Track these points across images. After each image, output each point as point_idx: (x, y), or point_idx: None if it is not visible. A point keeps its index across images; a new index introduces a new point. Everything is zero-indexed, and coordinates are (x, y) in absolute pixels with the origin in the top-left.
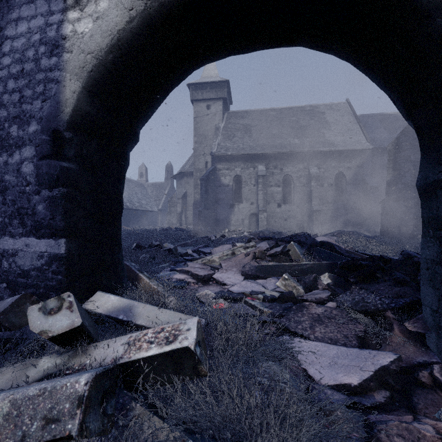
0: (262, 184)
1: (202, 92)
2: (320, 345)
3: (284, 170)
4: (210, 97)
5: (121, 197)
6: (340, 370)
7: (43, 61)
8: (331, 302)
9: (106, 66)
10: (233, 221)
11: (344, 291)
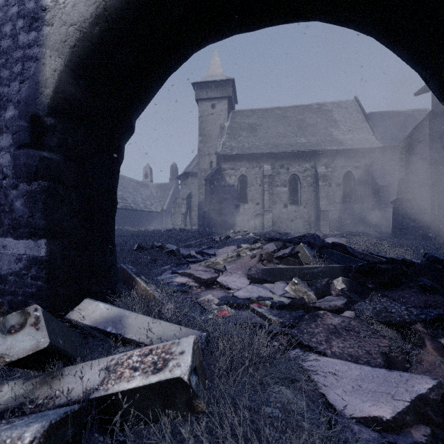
0: (268, 183)
1: (206, 91)
2: (339, 363)
3: (291, 169)
4: (215, 96)
5: (115, 193)
6: (366, 397)
7: (21, 37)
8: (348, 311)
9: (91, 41)
10: (238, 222)
11: (360, 298)
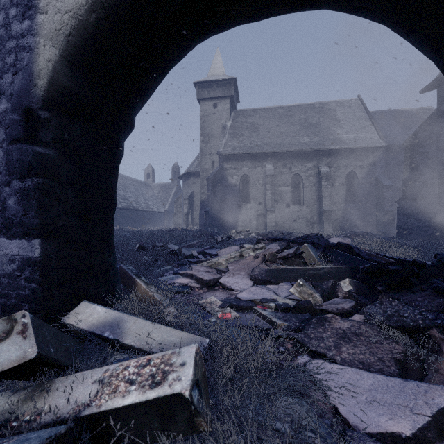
0: (270, 183)
1: (208, 91)
2: (350, 371)
3: (293, 169)
4: (217, 95)
5: (114, 191)
6: (382, 410)
7: (14, 26)
8: (357, 315)
9: (87, 30)
10: (241, 222)
11: (368, 300)
